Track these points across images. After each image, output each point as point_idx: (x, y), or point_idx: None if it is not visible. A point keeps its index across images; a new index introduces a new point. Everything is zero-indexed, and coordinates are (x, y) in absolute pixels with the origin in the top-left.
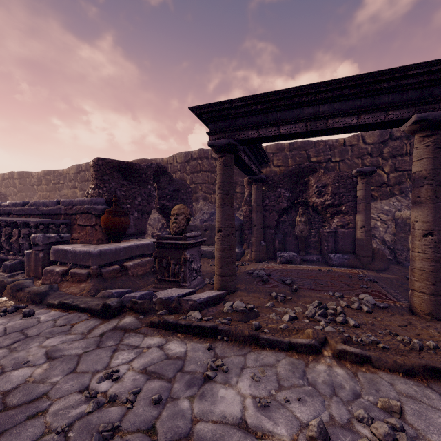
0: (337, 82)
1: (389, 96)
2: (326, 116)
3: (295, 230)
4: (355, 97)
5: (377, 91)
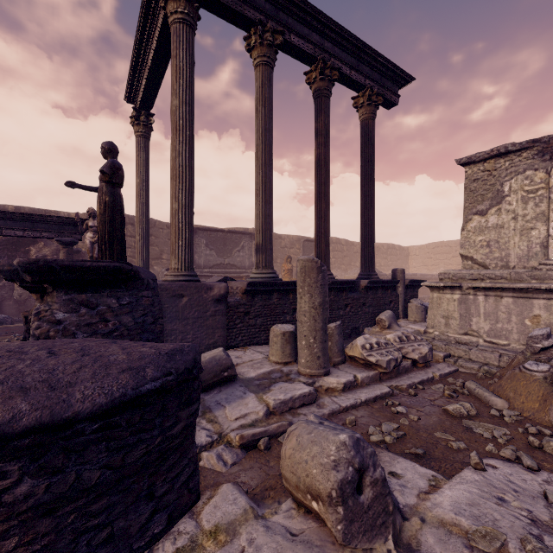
0: (5, 212)
1: (43, 224)
2: (1, 228)
3: (14, 295)
4: (22, 221)
5: (35, 221)
